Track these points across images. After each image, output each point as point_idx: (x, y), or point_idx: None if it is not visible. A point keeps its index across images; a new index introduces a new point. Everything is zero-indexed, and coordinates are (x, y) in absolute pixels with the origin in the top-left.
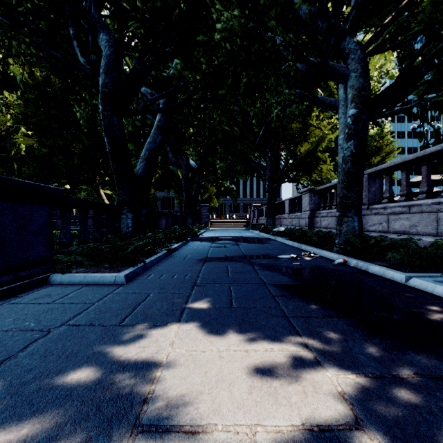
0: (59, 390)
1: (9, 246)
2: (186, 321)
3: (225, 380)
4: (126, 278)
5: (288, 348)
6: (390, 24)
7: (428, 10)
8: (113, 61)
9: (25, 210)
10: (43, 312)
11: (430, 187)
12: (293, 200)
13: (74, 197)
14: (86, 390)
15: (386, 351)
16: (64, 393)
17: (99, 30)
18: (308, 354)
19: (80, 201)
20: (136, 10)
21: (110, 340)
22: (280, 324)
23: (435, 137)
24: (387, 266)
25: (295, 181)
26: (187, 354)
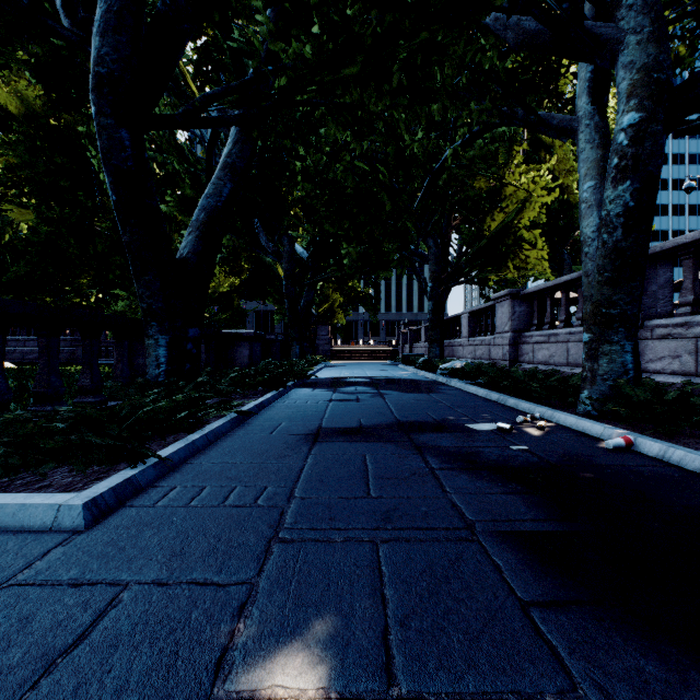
0: None
1: None
2: None
3: None
4: (89, 511)
5: None
6: None
7: None
8: (120, 11)
9: None
10: None
11: None
12: (477, 313)
13: (108, 310)
14: None
15: None
16: None
17: None
18: None
19: (27, 306)
20: None
21: None
22: None
23: None
24: None
25: (479, 280)
26: None
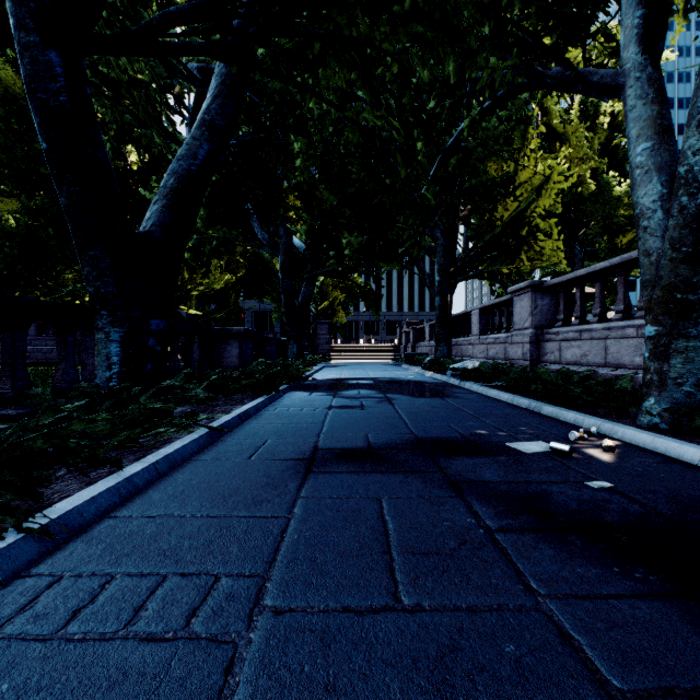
0: None
1: None
2: None
3: None
4: None
5: None
6: None
7: None
8: None
9: None
10: None
11: None
12: (489, 309)
13: None
14: None
15: None
16: None
17: None
18: None
19: None
20: None
21: None
22: None
23: None
24: None
25: (490, 274)
26: None
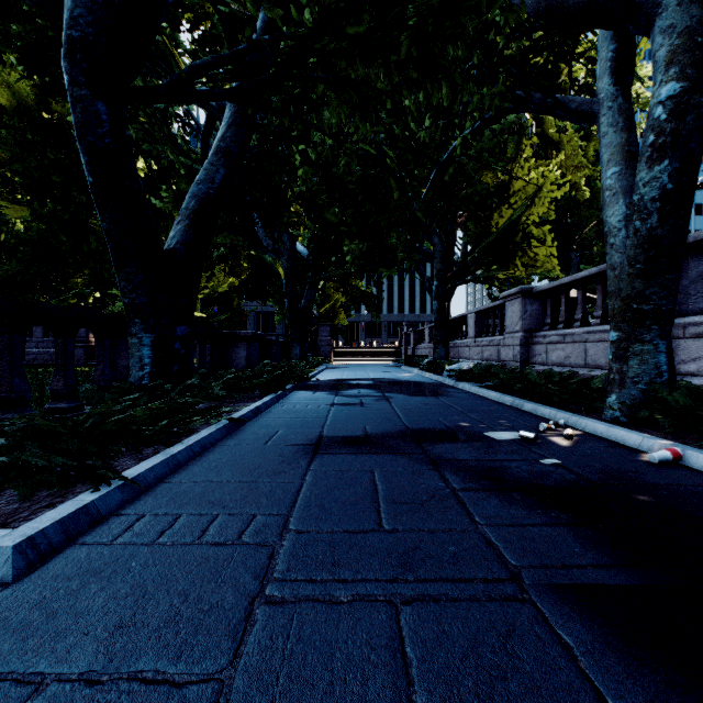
0: None
1: None
2: None
3: None
4: (22, 555)
5: None
6: None
7: None
8: None
9: None
10: None
11: None
12: (484, 313)
13: (105, 311)
14: None
15: None
16: None
17: None
18: None
19: None
20: None
21: None
22: None
23: None
24: None
25: (486, 279)
26: None
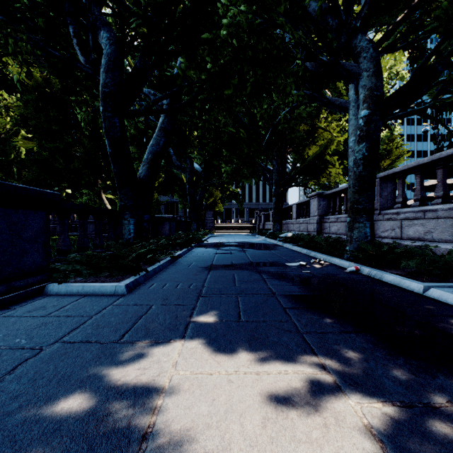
0: (46, 423)
1: (1, 254)
2: (191, 337)
3: (235, 410)
4: (127, 288)
5: (303, 370)
6: (403, 22)
7: (445, 6)
8: (114, 60)
9: (20, 216)
10: (37, 327)
11: (446, 192)
12: (301, 205)
13: (75, 202)
14: (77, 422)
15: (413, 374)
16: (52, 427)
17: (99, 28)
18: (326, 377)
19: (79, 206)
20: (137, 4)
21: (107, 361)
22: (293, 341)
23: (449, 139)
24: (402, 274)
25: (303, 185)
26: (192, 377)
